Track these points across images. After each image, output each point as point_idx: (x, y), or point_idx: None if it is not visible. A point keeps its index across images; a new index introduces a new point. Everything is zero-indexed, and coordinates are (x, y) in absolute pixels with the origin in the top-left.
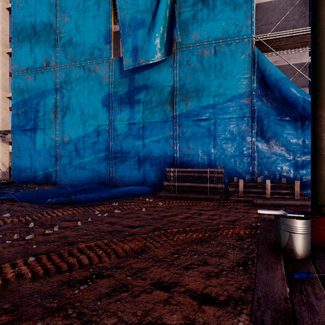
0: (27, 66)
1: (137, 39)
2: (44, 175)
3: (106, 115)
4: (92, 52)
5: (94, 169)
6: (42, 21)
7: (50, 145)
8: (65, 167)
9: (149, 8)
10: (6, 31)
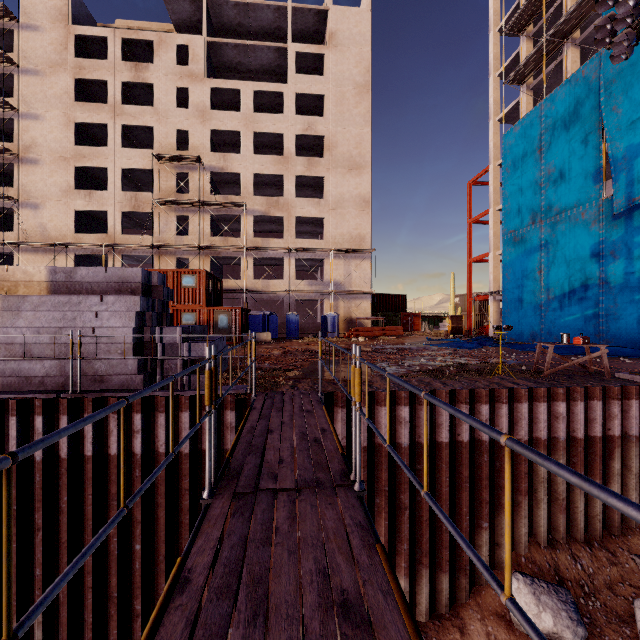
0: (515, 228)
1: (633, 171)
2: (530, 334)
3: (595, 266)
4: (578, 198)
5: (581, 328)
6: (528, 180)
7: (535, 304)
8: (550, 326)
9: None
10: (497, 188)
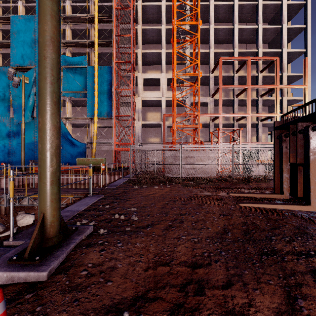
0: None
1: (20, 113)
2: None
3: (8, 139)
4: (2, 113)
5: (3, 161)
6: None
7: None
8: None
9: (25, 102)
10: None
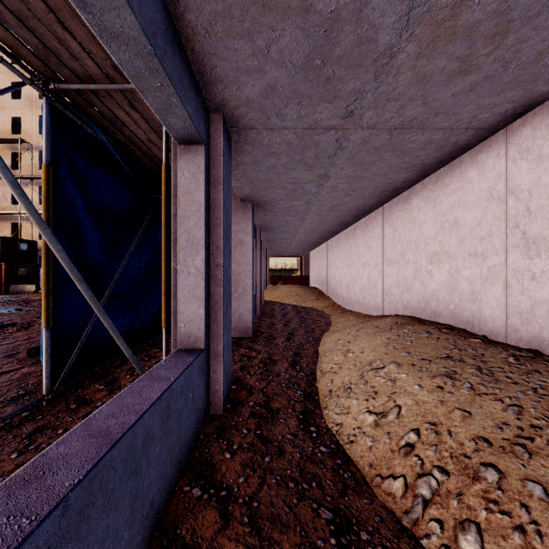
0: None
1: None
2: None
3: None
4: None
5: None
6: None
7: None
8: None
9: None
10: None
